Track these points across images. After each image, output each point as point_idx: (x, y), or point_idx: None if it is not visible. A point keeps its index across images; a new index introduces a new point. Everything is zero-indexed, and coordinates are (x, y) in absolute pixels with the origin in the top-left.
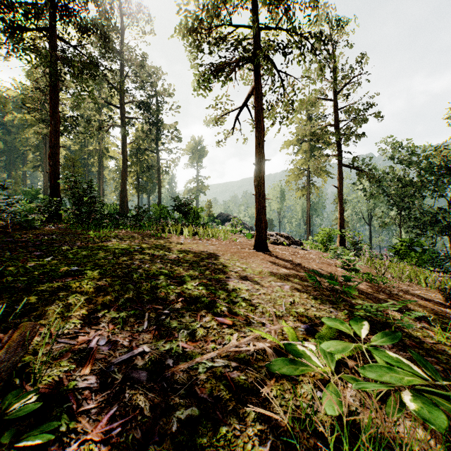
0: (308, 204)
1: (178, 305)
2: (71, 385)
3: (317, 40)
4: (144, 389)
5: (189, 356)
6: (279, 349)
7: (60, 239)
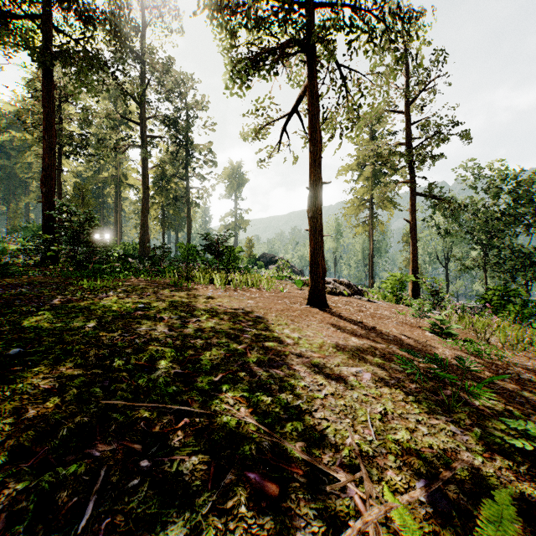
0: (370, 243)
1: (175, 438)
2: None
3: (395, 16)
4: None
5: None
6: None
7: (32, 293)
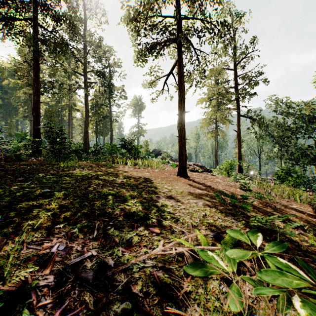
0: (216, 143)
1: (120, 218)
2: (34, 284)
3: (222, 26)
4: (90, 286)
5: (126, 259)
6: (194, 252)
7: (38, 168)
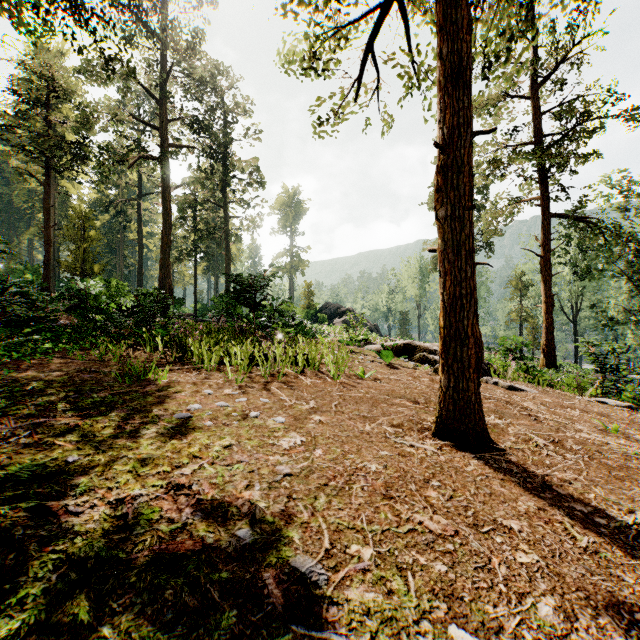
0: None
1: None
2: None
3: None
4: None
5: None
6: None
7: None
